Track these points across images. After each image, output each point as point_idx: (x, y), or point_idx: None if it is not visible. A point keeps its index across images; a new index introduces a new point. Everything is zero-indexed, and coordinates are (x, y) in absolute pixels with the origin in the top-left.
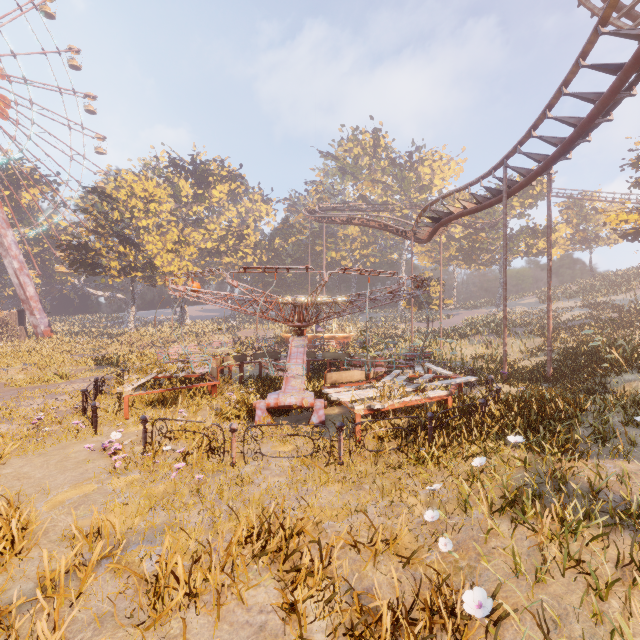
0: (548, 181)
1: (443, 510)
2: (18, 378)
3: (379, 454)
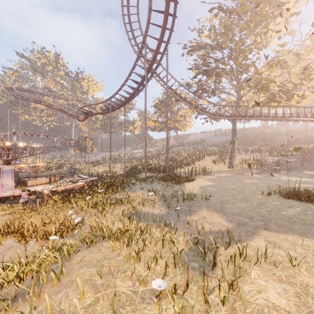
0: (125, 109)
1: (76, 212)
2: None
3: (55, 205)
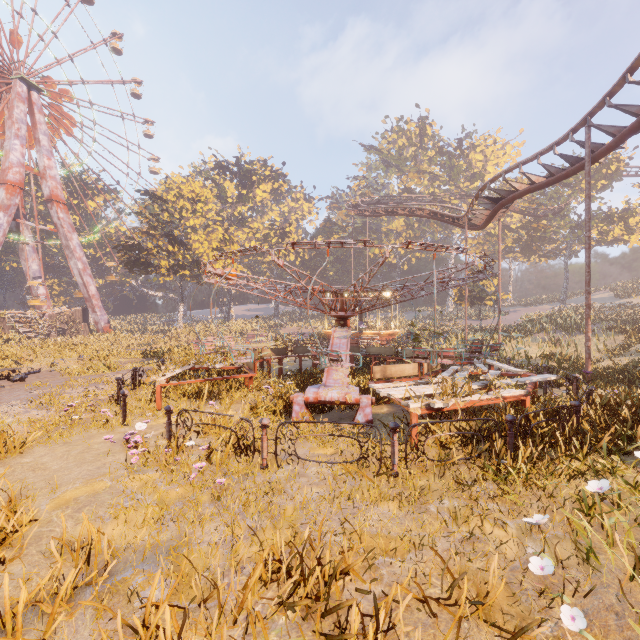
0: None
1: (549, 553)
2: (73, 368)
3: (443, 464)
